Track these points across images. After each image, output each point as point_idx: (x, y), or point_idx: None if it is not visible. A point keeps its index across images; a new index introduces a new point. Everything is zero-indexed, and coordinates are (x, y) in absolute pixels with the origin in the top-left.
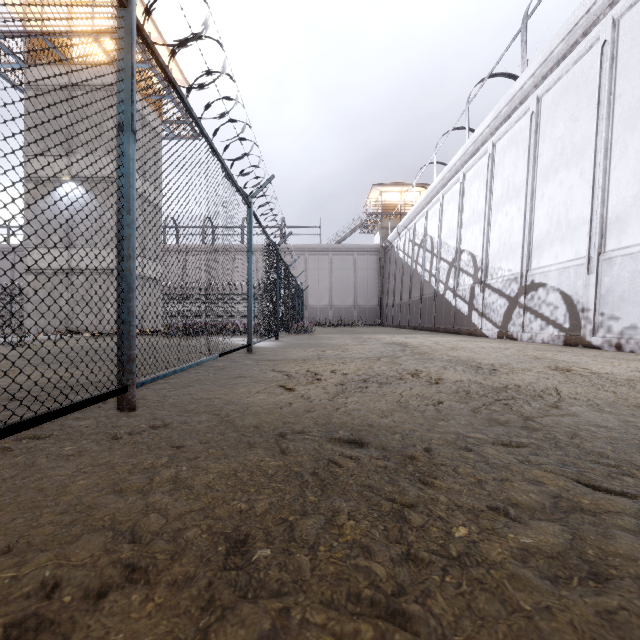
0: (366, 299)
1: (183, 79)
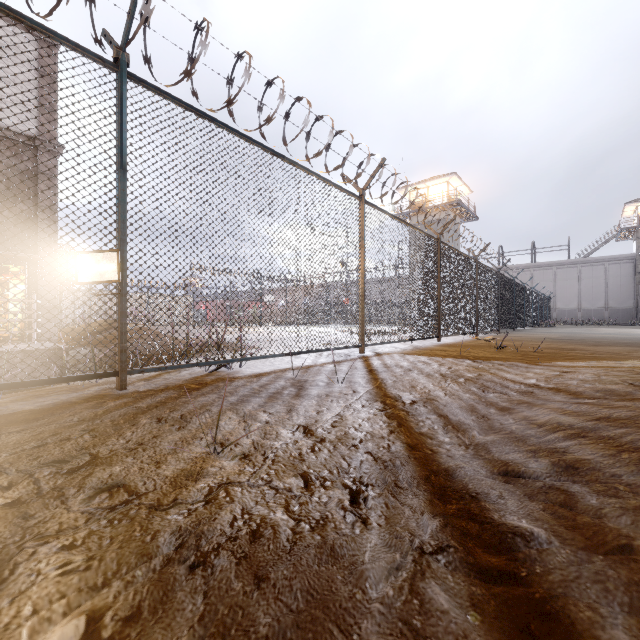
0: (618, 302)
1: (470, 192)
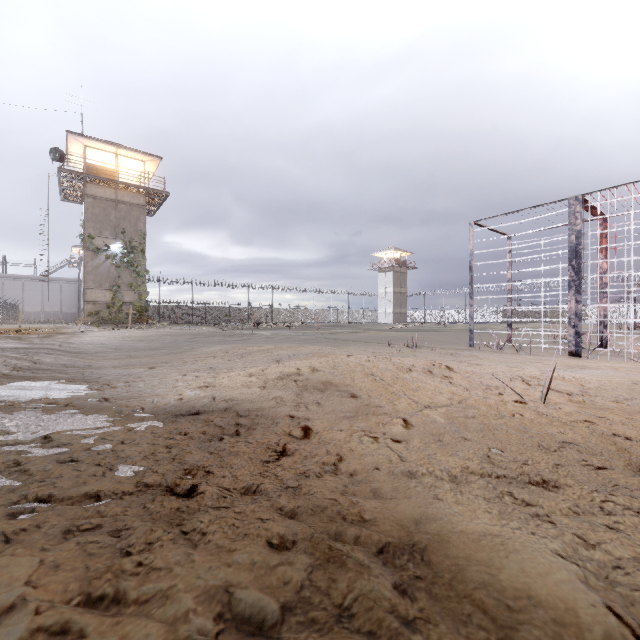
0: (69, 308)
1: None
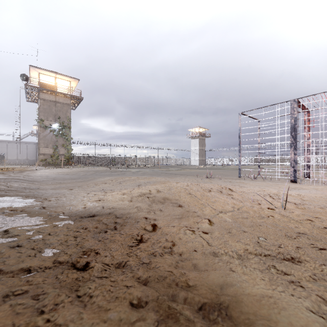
0: (31, 157)
1: None
